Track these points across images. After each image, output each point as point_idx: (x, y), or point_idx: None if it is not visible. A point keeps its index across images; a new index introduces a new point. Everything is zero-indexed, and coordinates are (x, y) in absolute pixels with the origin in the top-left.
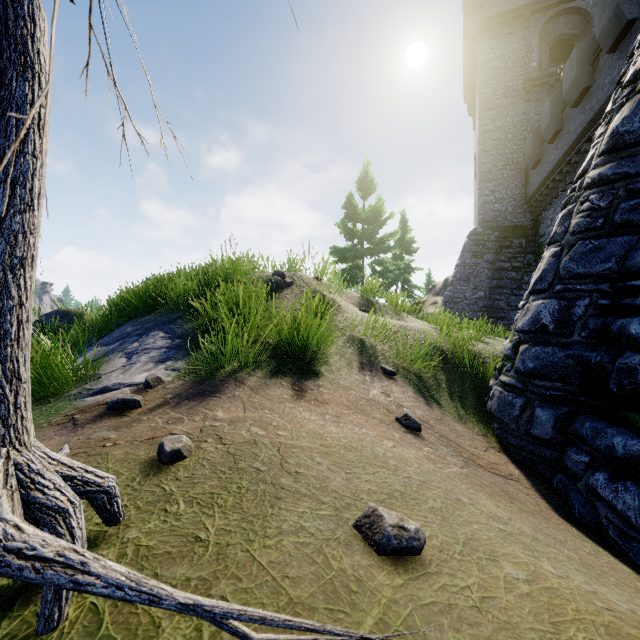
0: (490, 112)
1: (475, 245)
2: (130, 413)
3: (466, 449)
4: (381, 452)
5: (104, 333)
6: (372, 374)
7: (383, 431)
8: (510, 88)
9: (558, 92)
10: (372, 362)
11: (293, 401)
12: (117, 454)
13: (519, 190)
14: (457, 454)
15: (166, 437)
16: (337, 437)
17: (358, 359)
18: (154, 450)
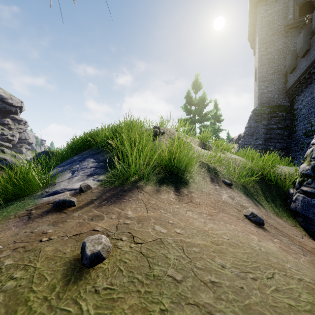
0: (265, 44)
1: (256, 116)
2: (67, 210)
3: (293, 237)
4: (257, 248)
5: (64, 161)
6: (219, 185)
7: (244, 226)
8: (276, 30)
9: (308, 28)
10: (216, 177)
11: (177, 203)
12: (48, 250)
13: (281, 85)
14: (292, 242)
15: (88, 237)
16: (219, 234)
17: (208, 175)
18: (78, 247)
